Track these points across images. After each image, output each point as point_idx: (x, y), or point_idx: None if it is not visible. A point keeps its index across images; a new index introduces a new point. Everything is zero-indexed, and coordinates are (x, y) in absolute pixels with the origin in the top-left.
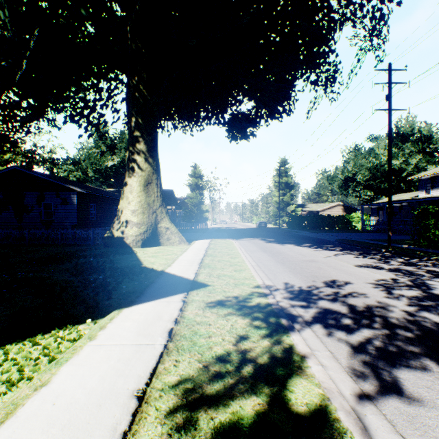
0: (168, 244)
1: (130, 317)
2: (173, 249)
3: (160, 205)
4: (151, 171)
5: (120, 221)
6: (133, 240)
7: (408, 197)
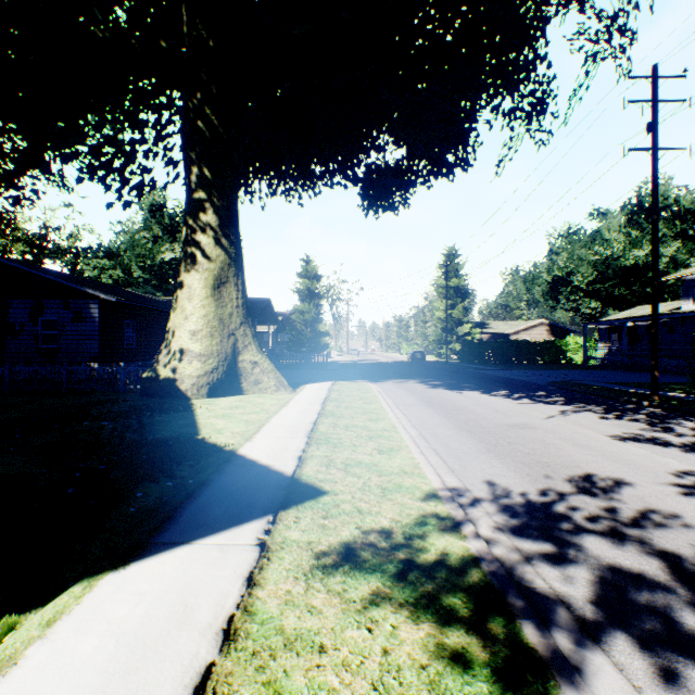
0: (256, 391)
1: (107, 611)
2: (265, 400)
3: (243, 322)
4: (227, 262)
5: (170, 351)
6: (192, 384)
7: (662, 311)
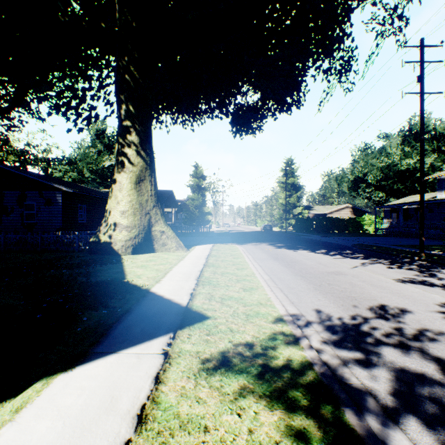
0: (163, 250)
1: (58, 401)
2: (169, 256)
3: (155, 205)
4: (144, 166)
5: (107, 224)
6: (122, 246)
7: (425, 199)
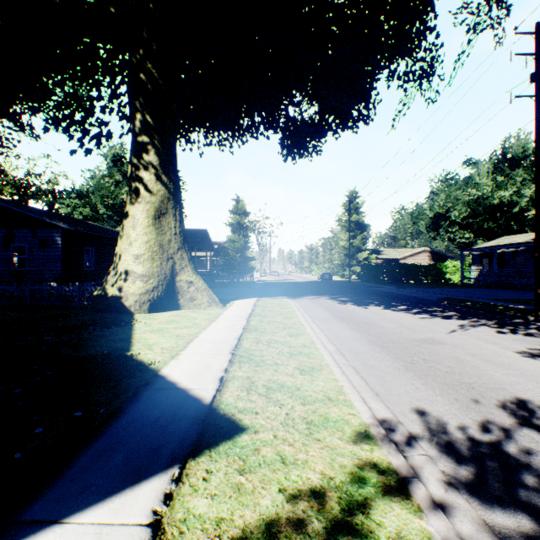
0: (191, 307)
1: None
2: (198, 315)
3: (180, 247)
4: (166, 196)
5: (117, 272)
6: (135, 301)
7: (524, 240)
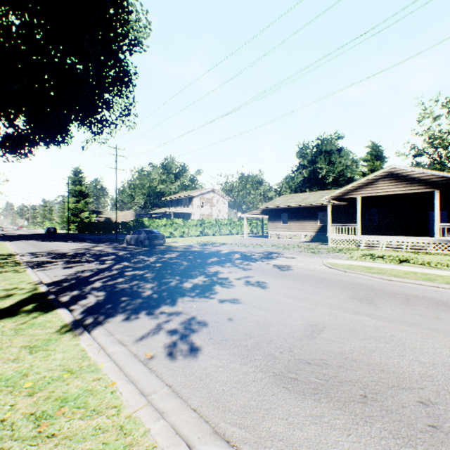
0: None
1: None
2: None
3: None
4: None
5: None
6: None
7: (164, 211)
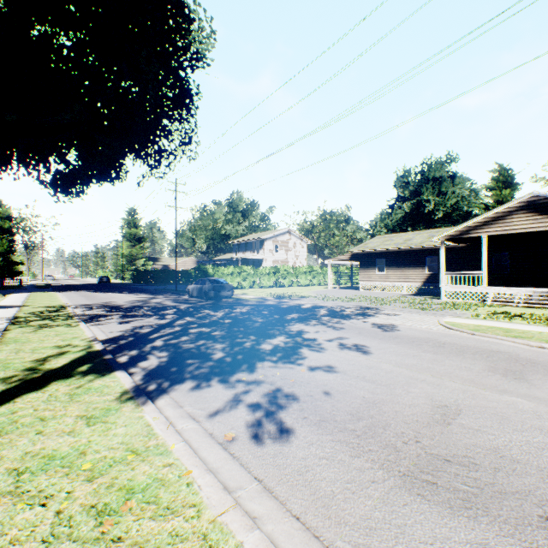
0: None
1: None
2: None
3: None
4: None
5: None
6: None
7: (230, 257)
